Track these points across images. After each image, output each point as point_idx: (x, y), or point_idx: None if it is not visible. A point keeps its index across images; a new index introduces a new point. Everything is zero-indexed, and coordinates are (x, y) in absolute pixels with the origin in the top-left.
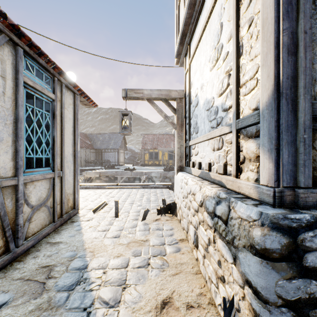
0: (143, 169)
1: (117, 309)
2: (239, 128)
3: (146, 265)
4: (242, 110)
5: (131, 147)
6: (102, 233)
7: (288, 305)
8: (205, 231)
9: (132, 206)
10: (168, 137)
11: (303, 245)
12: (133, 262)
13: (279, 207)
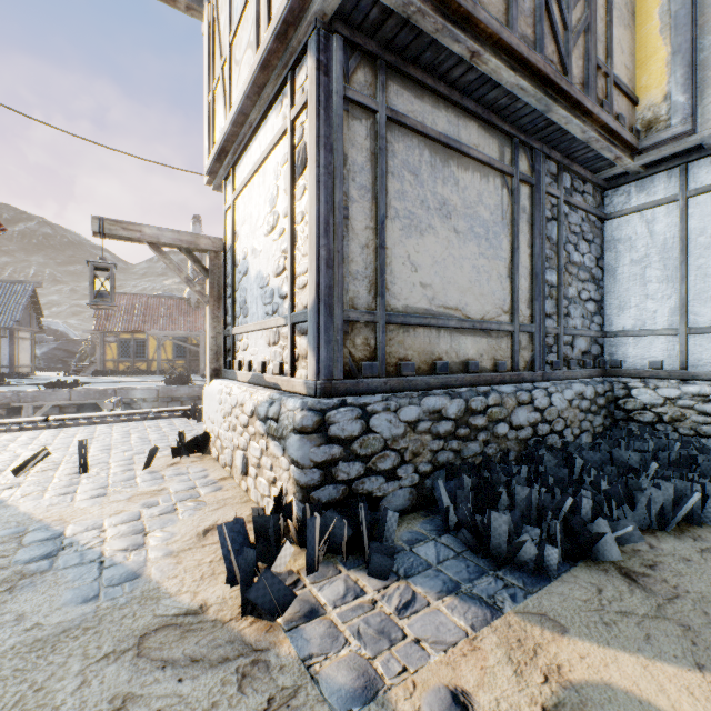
0: (105, 383)
1: (144, 549)
2: (294, 322)
3: (172, 511)
4: (297, 303)
5: (53, 325)
6: (65, 497)
7: (318, 466)
8: (257, 444)
9: (110, 454)
10: (174, 305)
11: (329, 421)
12: (150, 512)
13: (320, 398)
